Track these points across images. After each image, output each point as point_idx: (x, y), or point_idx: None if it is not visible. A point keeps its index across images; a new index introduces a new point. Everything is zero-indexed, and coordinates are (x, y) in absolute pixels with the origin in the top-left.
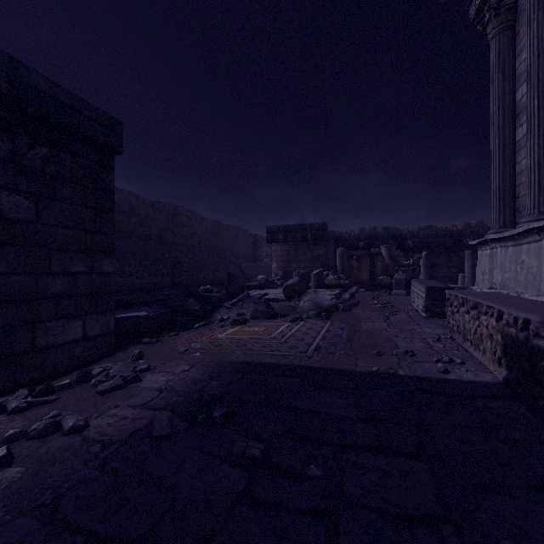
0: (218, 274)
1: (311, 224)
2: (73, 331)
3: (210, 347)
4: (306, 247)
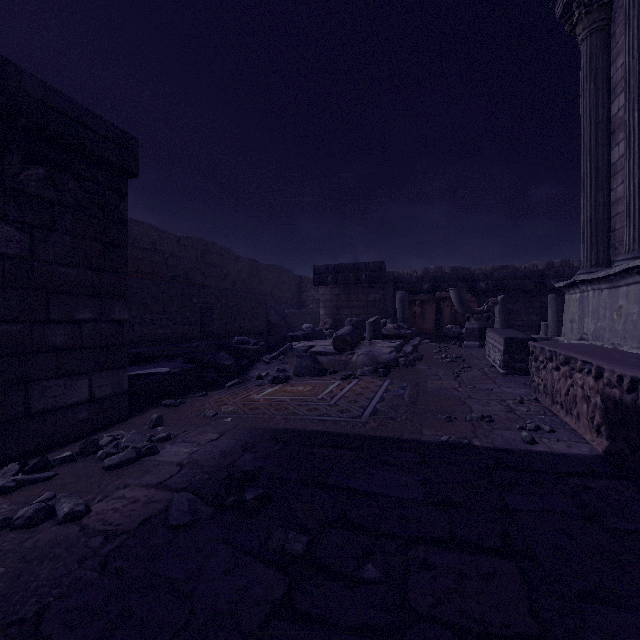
0: (255, 322)
1: (366, 263)
2: (77, 391)
3: (244, 410)
4: (360, 291)
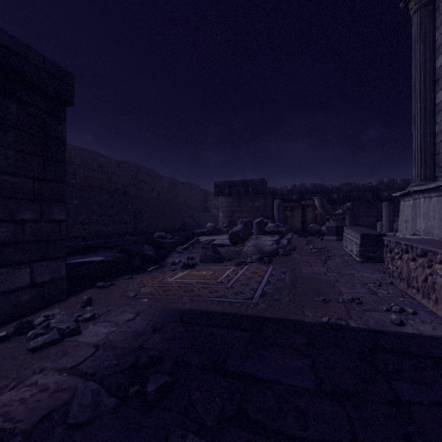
0: (173, 222)
1: (252, 180)
2: (19, 278)
3: (159, 292)
4: (248, 200)
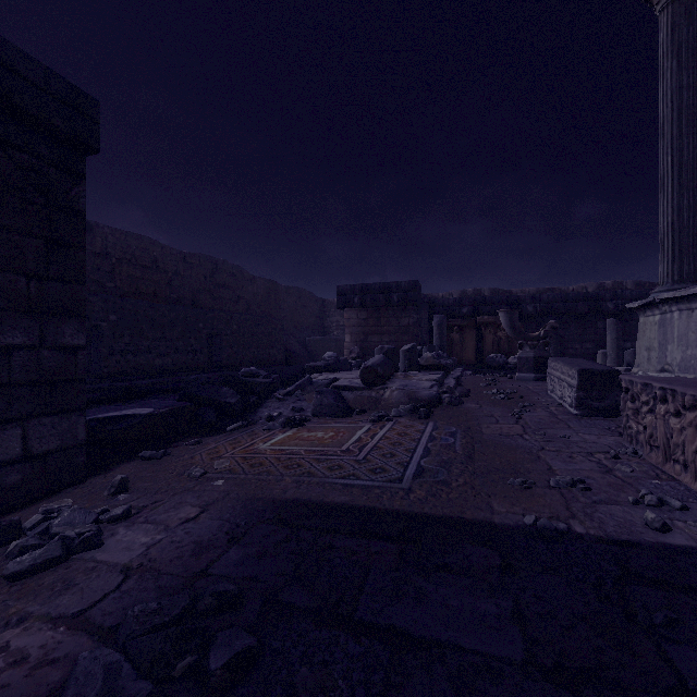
0: (271, 350)
1: (398, 283)
2: (2, 446)
3: (243, 467)
4: (391, 314)
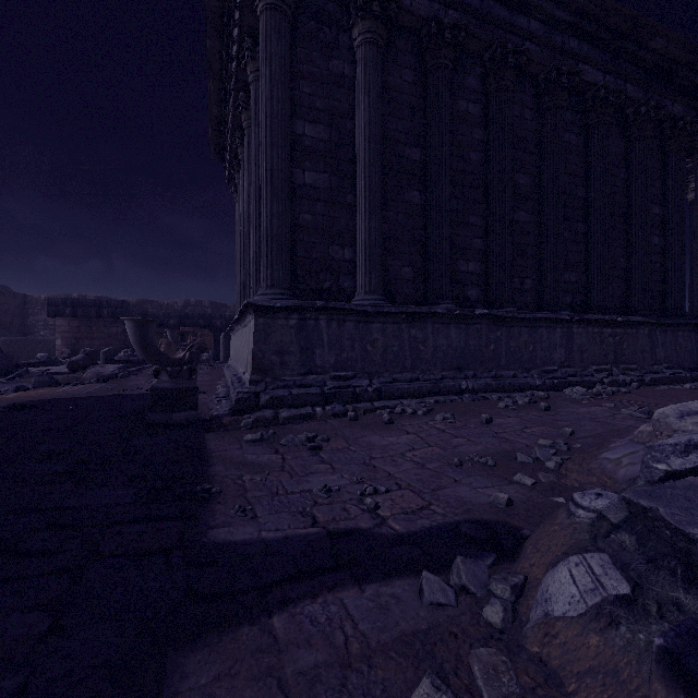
0: None
1: (108, 301)
2: None
3: (2, 400)
4: (102, 324)
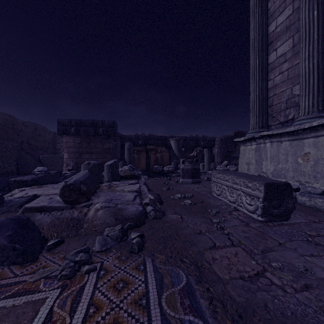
0: (2, 164)
1: (102, 121)
2: None
3: None
4: (98, 141)
